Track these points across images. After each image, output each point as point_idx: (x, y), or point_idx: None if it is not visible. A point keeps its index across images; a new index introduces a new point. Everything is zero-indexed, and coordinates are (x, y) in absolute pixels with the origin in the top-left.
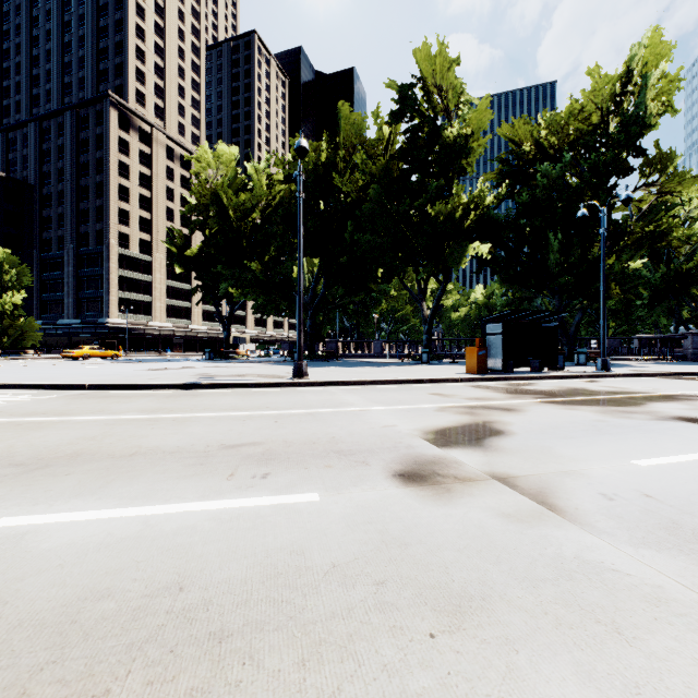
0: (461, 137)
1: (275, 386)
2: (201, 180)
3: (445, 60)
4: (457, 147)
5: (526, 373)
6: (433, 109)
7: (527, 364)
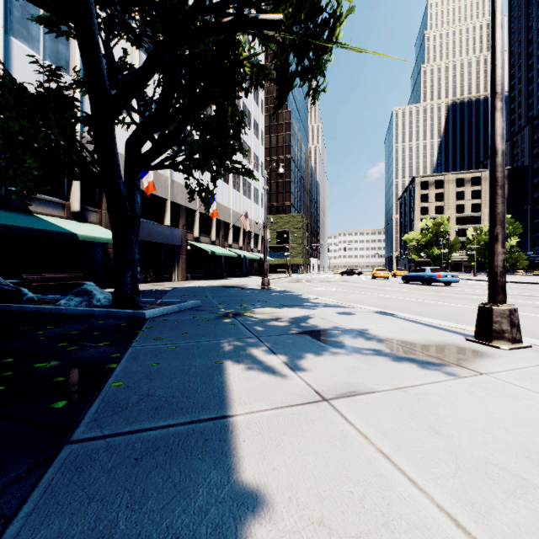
0: None
1: None
2: None
3: None
4: None
5: None
6: None
7: None
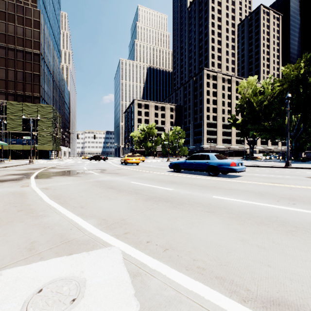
0: None
1: (278, 167)
2: (241, 94)
3: None
4: None
5: None
6: None
7: None
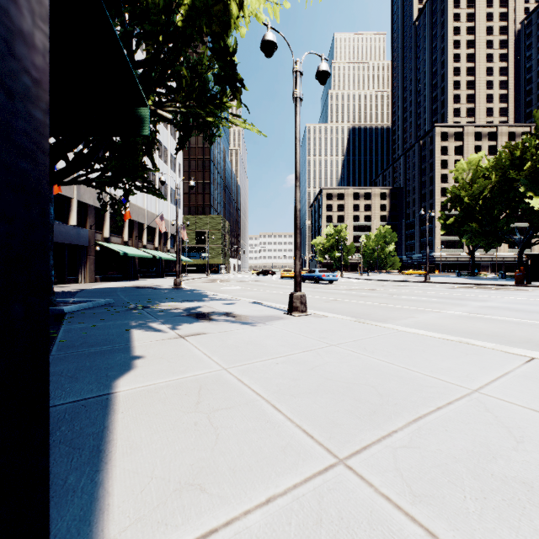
0: None
1: (414, 282)
2: (458, 180)
3: None
4: None
5: None
6: None
7: None
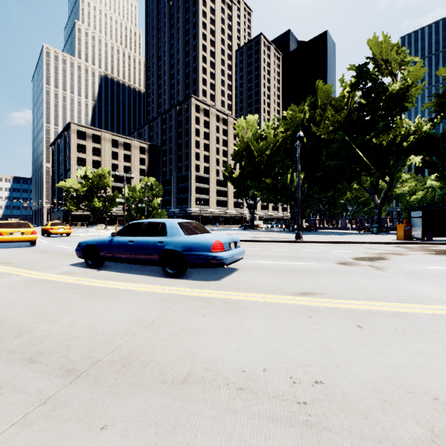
0: (402, 89)
1: (288, 242)
2: (239, 136)
3: (389, 45)
4: (399, 96)
5: (441, 241)
6: (381, 74)
7: (445, 235)
